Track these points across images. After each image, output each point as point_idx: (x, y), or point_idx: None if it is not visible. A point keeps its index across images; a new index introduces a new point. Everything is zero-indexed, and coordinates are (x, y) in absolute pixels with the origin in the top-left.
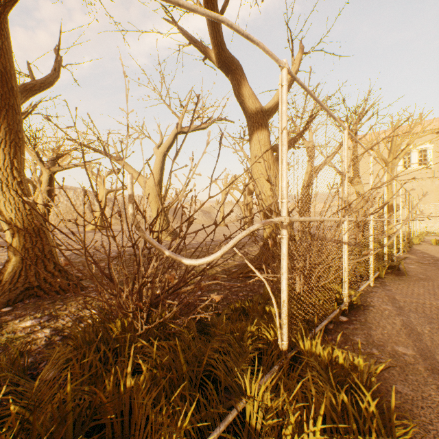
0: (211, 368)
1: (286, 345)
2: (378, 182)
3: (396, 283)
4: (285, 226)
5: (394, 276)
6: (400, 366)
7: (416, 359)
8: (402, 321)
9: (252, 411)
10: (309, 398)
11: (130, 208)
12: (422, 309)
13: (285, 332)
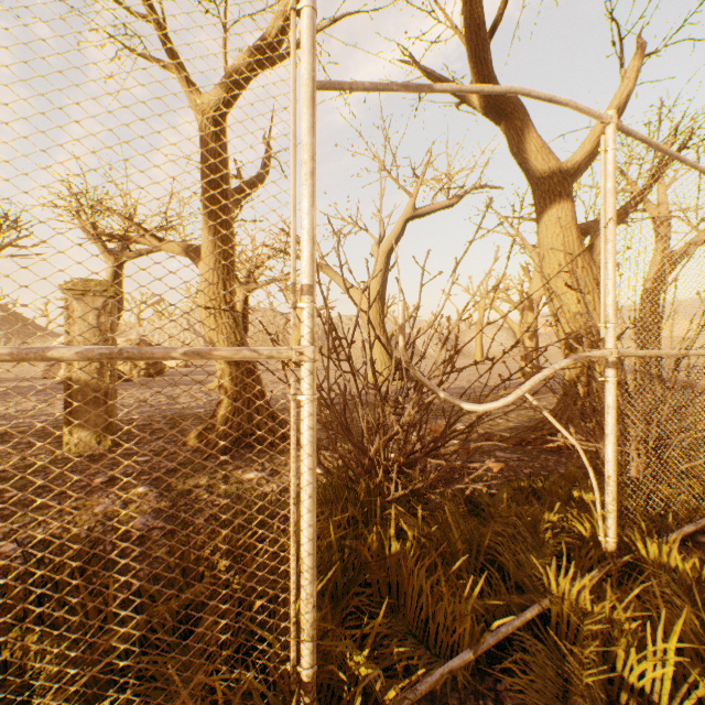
0: (494, 553)
1: (613, 544)
2: None
3: None
4: (611, 364)
5: None
6: None
7: None
8: None
9: (561, 613)
10: (655, 614)
11: (401, 341)
12: None
13: (610, 524)
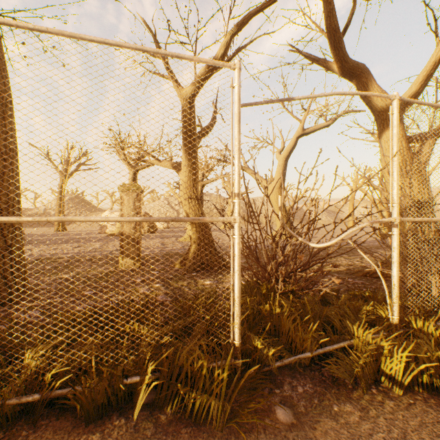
0: (329, 319)
1: (396, 320)
2: None
3: None
4: (395, 225)
5: None
6: None
7: None
8: None
9: (358, 344)
10: (406, 347)
11: (280, 214)
12: None
13: (395, 309)
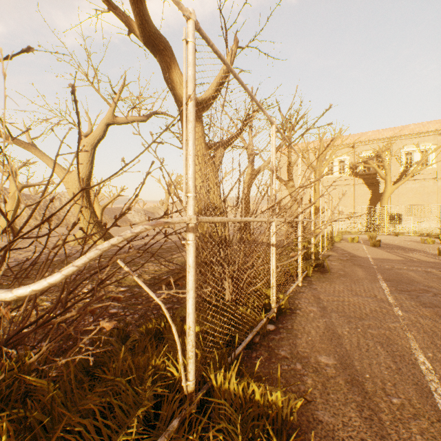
0: None
1: (193, 385)
2: (305, 182)
3: (321, 281)
4: (192, 229)
5: (319, 273)
6: (322, 383)
7: (337, 369)
8: (326, 323)
9: None
10: None
11: None
12: (342, 307)
13: (191, 368)
